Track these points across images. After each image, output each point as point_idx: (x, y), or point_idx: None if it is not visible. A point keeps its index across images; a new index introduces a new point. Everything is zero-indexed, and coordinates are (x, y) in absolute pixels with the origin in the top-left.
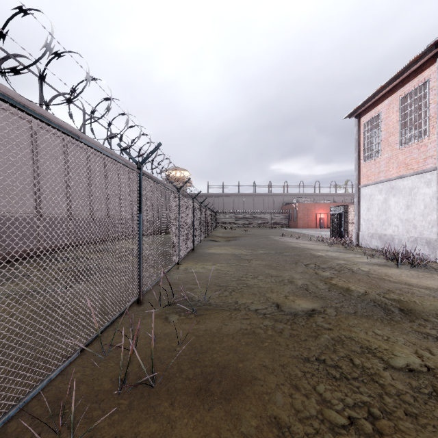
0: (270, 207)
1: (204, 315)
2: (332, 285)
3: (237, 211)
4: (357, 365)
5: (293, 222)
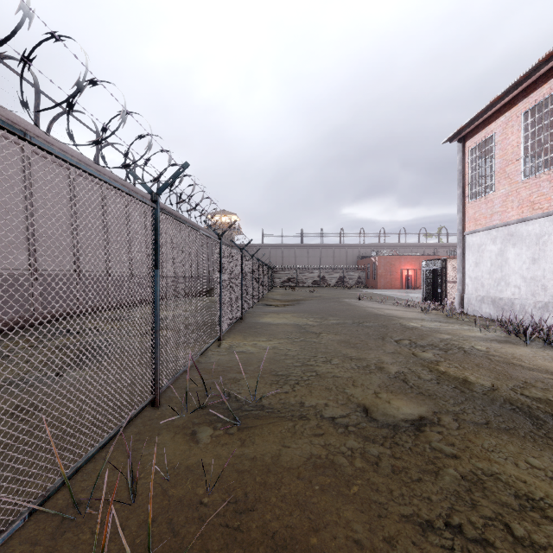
0: (342, 261)
1: (252, 429)
2: (441, 373)
3: (299, 267)
4: (521, 539)
5: (372, 280)
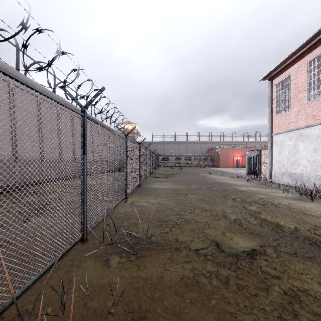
0: (199, 151)
1: (145, 258)
2: (262, 219)
3: (174, 155)
4: None
5: (216, 162)
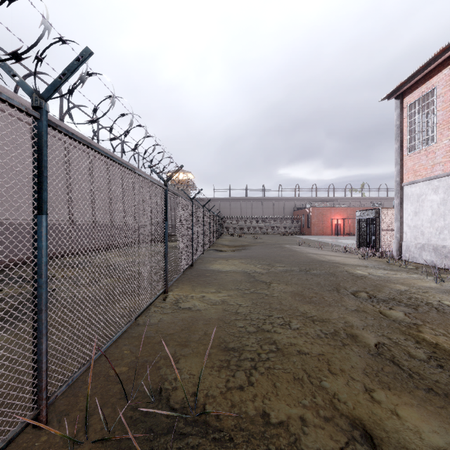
0: (281, 212)
1: None
2: (433, 347)
3: (244, 217)
4: None
5: (307, 228)
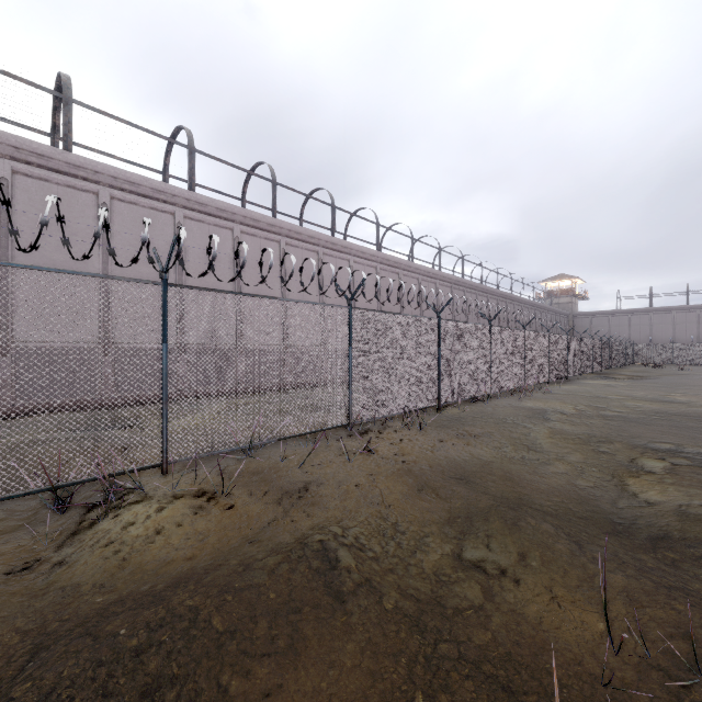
0: None
1: (555, 393)
2: (662, 396)
3: (681, 338)
4: (609, 402)
5: None
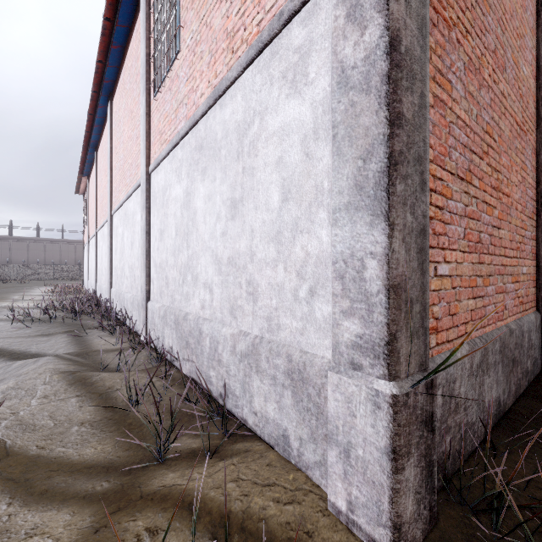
0: None
1: None
2: None
3: (34, 261)
4: None
5: None
